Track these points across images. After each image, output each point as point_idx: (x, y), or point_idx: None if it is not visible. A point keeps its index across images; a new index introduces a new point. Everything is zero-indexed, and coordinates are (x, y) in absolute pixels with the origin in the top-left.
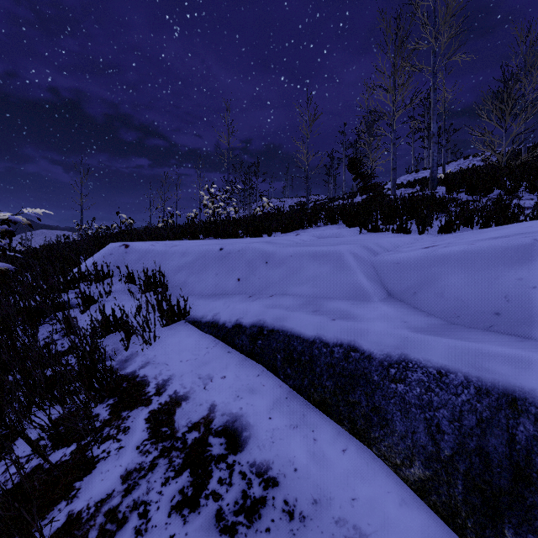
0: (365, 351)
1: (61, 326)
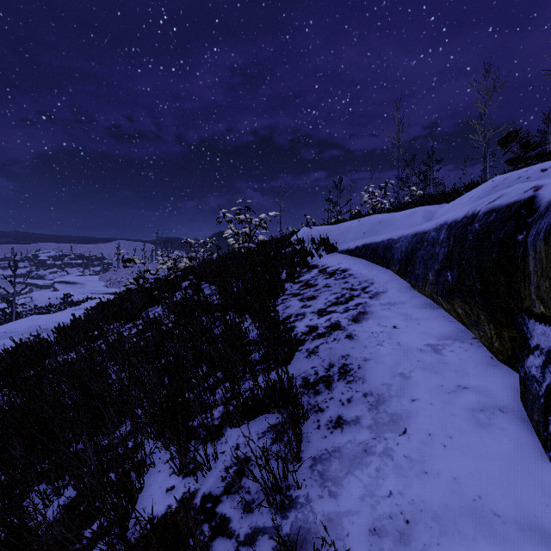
0: (393, 239)
1: None
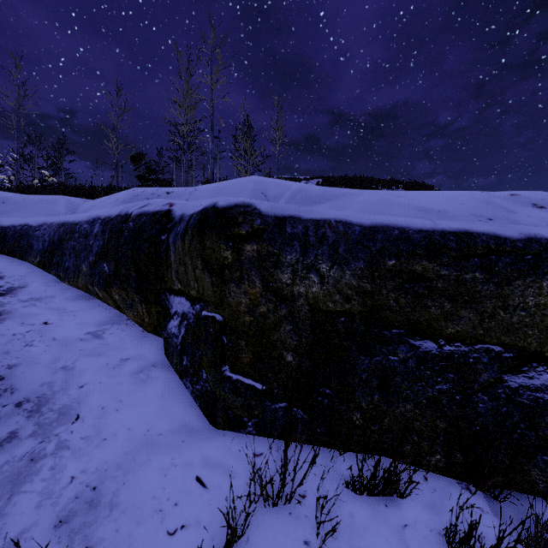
0: (30, 225)
1: None
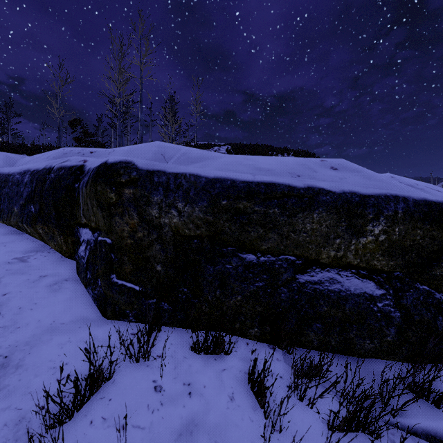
0: None
1: None
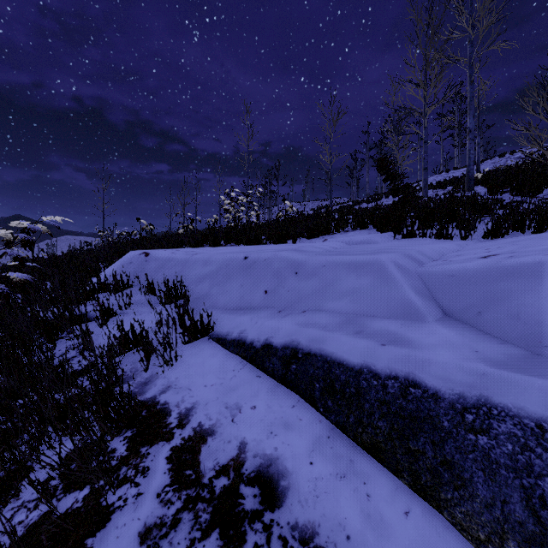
0: (429, 388)
1: (79, 341)
